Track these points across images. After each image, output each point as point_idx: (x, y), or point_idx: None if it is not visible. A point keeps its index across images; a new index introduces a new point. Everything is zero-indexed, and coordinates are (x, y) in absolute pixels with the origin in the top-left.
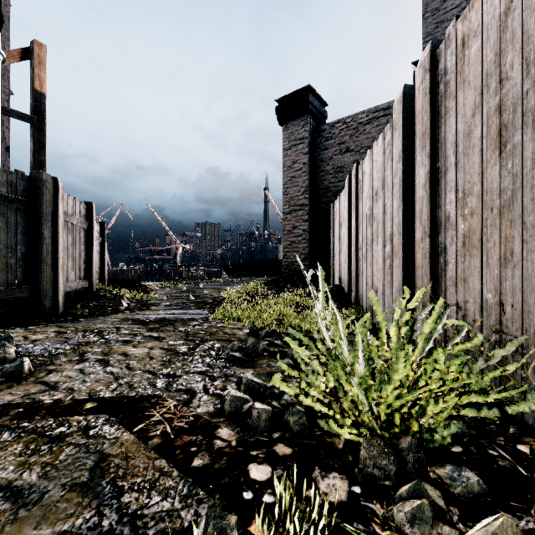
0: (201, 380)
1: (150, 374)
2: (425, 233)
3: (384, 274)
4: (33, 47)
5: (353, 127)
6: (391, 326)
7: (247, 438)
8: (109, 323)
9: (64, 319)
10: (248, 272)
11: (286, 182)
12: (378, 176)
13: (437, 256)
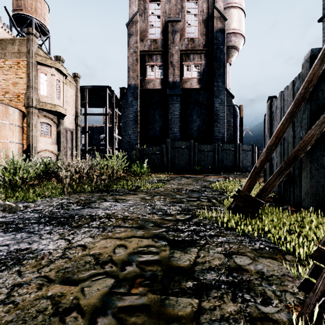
0: None
1: None
2: None
3: None
4: (240, 107)
5: None
6: None
7: None
8: None
9: None
10: None
11: None
12: None
13: None
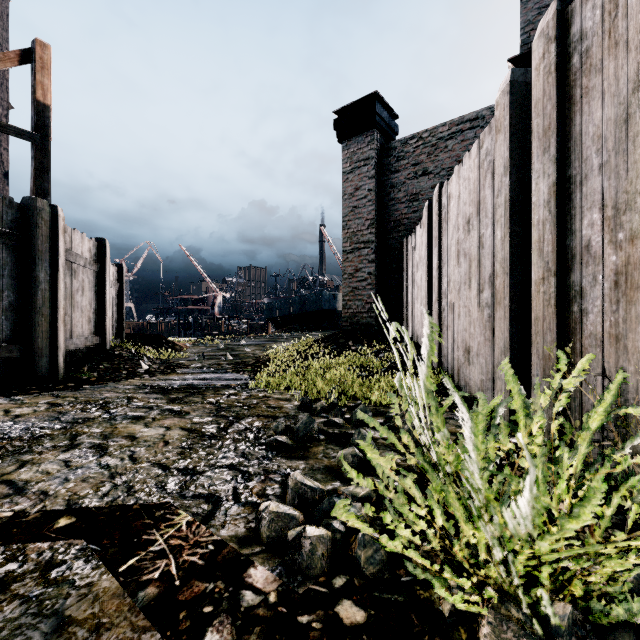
0: (231, 479)
1: (160, 469)
2: (549, 271)
3: (479, 329)
4: (35, 47)
5: (431, 143)
6: (535, 417)
7: (294, 587)
8: (119, 391)
9: (64, 386)
10: (300, 326)
11: (347, 214)
12: (471, 199)
13: (568, 303)
